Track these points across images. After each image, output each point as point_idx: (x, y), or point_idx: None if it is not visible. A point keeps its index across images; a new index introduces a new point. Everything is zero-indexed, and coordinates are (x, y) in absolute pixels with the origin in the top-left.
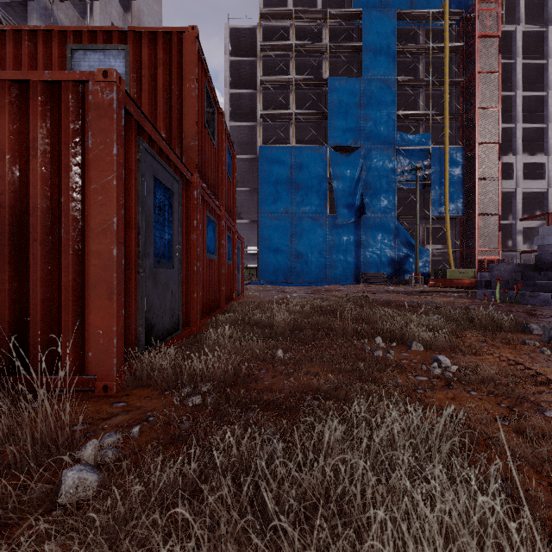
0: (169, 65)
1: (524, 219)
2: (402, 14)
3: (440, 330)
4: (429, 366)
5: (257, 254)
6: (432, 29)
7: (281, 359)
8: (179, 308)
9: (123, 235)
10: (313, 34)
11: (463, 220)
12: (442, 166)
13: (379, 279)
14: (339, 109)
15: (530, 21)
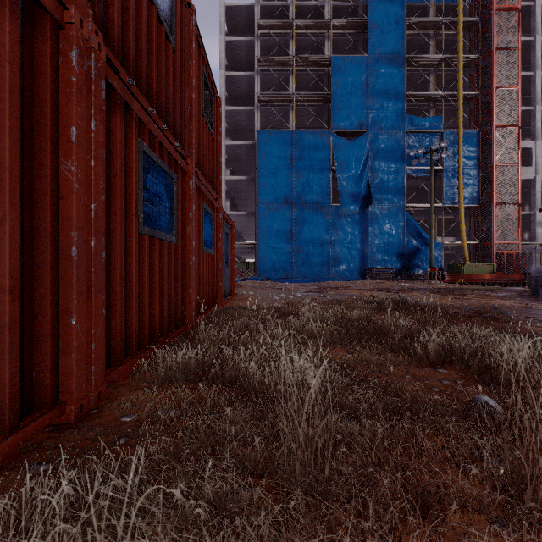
0: None
1: None
2: None
3: None
4: None
5: (255, 248)
6: (443, 5)
7: None
8: None
9: None
10: (315, 11)
11: (478, 210)
12: (455, 151)
13: (387, 274)
14: (343, 91)
15: None
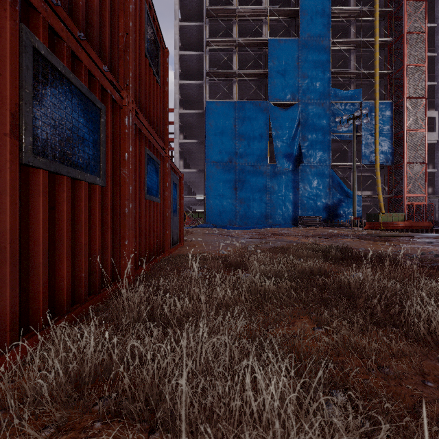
0: None
1: None
2: None
3: None
4: None
5: (204, 200)
6: None
7: None
8: None
9: None
10: (254, 1)
11: (391, 168)
12: (372, 119)
13: (315, 222)
14: (278, 68)
15: None
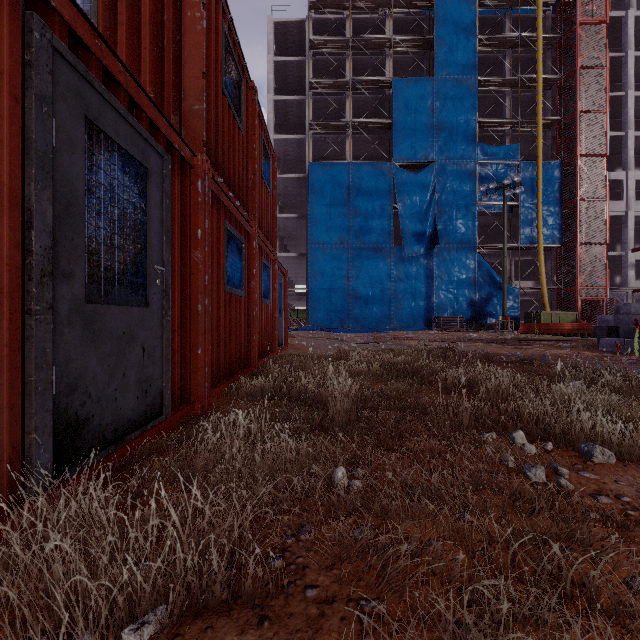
0: None
1: (638, 249)
2: None
3: (639, 422)
4: None
5: (306, 294)
6: (521, 17)
7: (345, 496)
8: (164, 376)
9: None
10: (374, 26)
11: (560, 251)
12: (533, 184)
13: (455, 323)
14: (406, 117)
15: None
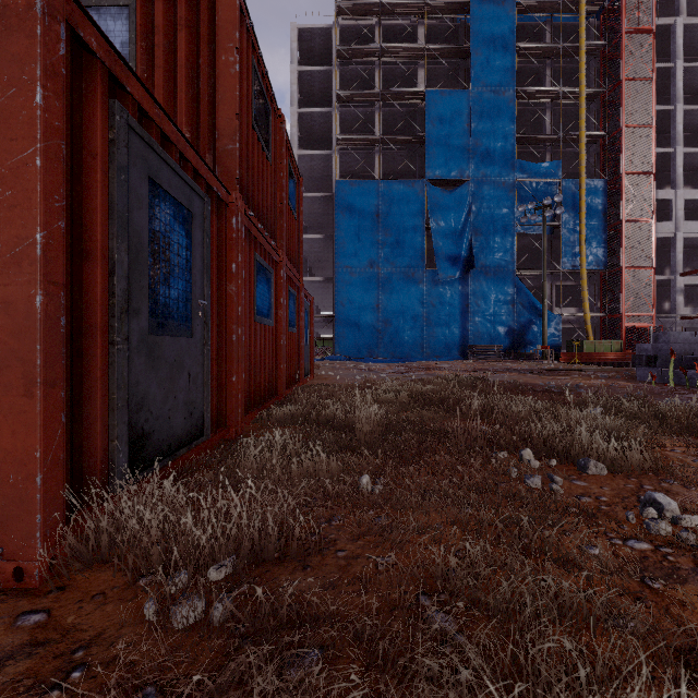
0: (196, 27)
1: (687, 273)
2: (523, 5)
3: (632, 440)
4: (638, 512)
5: (333, 321)
6: (563, 25)
7: (368, 495)
8: (205, 400)
9: (64, 270)
10: (406, 34)
11: (605, 275)
12: (576, 203)
13: (492, 352)
14: (440, 132)
15: (694, 12)
